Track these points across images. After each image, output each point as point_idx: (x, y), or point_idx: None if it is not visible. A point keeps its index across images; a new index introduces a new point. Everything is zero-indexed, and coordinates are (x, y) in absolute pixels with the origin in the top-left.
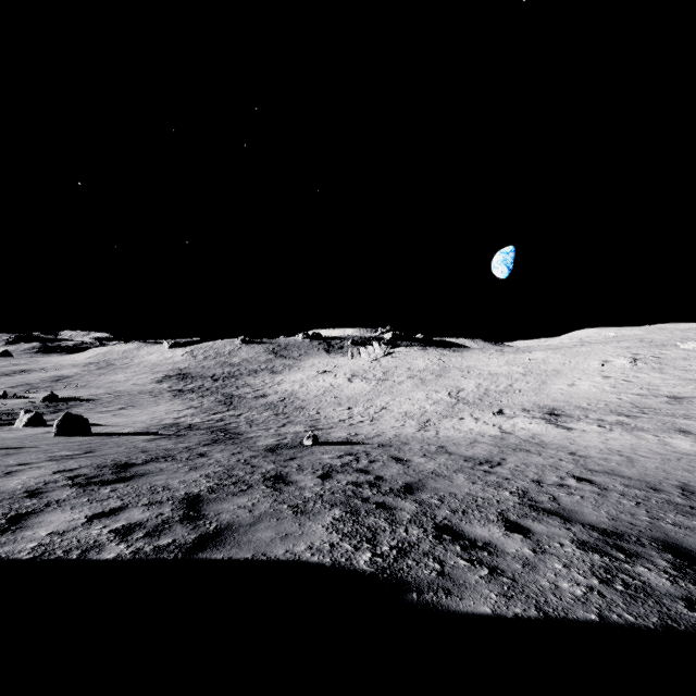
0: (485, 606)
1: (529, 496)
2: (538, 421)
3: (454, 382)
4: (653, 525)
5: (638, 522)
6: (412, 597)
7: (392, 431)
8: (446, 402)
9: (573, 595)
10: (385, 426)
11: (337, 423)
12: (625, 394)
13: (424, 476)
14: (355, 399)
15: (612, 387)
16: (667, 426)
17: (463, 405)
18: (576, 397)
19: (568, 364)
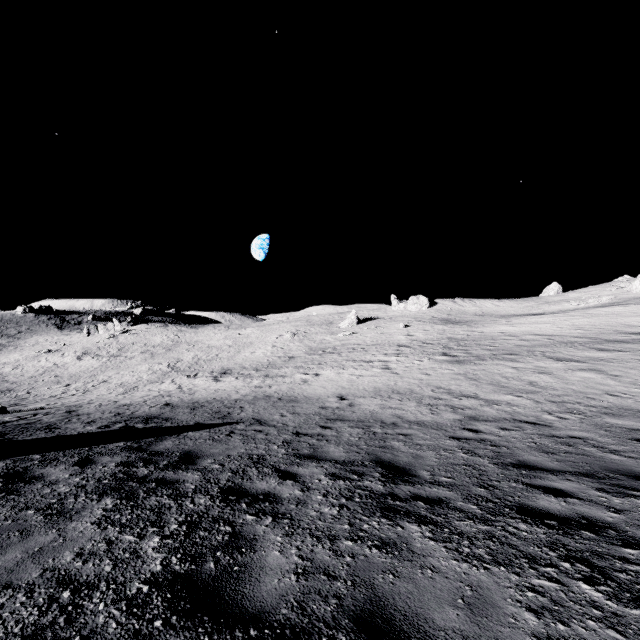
0: (36, 437)
1: (123, 413)
2: (209, 378)
3: (178, 354)
4: (161, 413)
5: (157, 413)
6: (5, 440)
7: (93, 397)
8: (162, 372)
9: (79, 431)
10: (92, 395)
11: (45, 399)
12: (273, 357)
13: (74, 415)
14: (78, 376)
15: (271, 353)
16: (264, 374)
17: (174, 372)
18: (249, 361)
19: (260, 338)
